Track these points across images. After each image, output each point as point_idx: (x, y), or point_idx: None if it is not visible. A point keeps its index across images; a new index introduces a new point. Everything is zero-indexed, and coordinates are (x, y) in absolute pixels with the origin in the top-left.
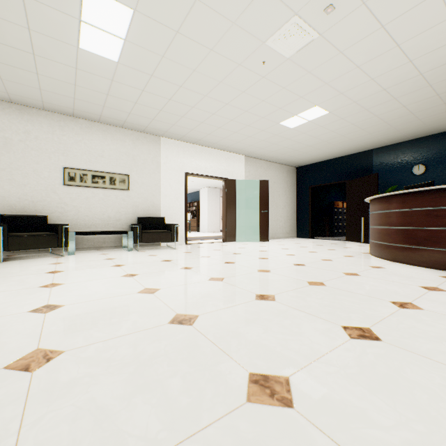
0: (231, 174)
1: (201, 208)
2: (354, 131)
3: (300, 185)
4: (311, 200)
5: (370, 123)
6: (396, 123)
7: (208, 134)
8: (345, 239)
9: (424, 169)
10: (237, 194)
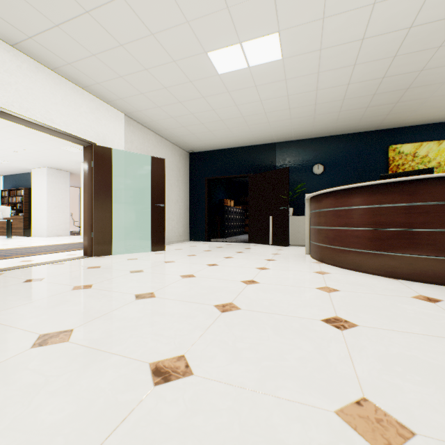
0: (102, 138)
1: (35, 199)
2: (280, 109)
3: (195, 176)
4: (208, 195)
5: (302, 101)
6: (320, 110)
7: (55, 23)
8: (242, 240)
9: (322, 169)
10: (112, 173)
